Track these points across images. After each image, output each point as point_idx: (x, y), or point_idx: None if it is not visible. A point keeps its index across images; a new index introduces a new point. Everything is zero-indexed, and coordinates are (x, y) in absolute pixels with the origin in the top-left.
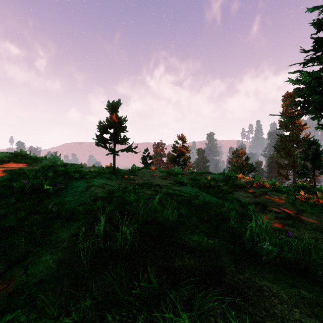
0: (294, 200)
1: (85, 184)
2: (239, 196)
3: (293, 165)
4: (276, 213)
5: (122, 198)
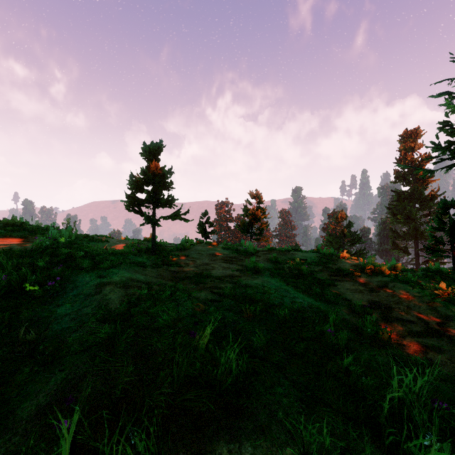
0: (433, 298)
1: (96, 280)
2: (346, 290)
3: (415, 233)
4: (407, 323)
5: (150, 315)
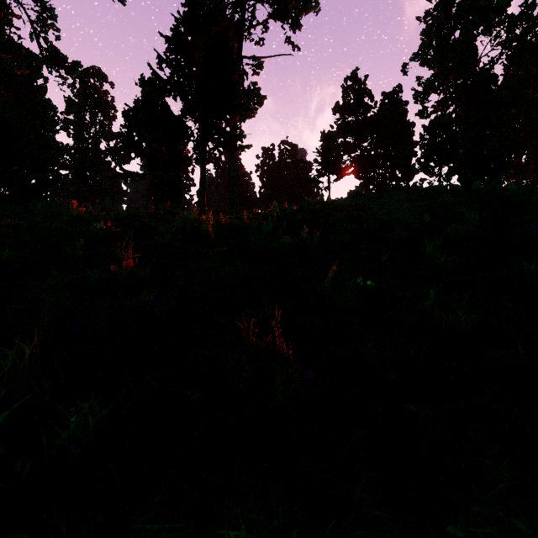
0: None
1: None
2: None
3: None
4: None
5: None
